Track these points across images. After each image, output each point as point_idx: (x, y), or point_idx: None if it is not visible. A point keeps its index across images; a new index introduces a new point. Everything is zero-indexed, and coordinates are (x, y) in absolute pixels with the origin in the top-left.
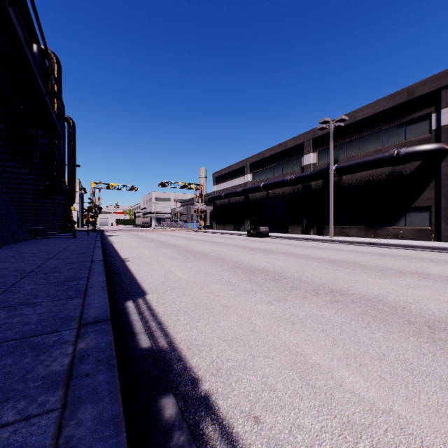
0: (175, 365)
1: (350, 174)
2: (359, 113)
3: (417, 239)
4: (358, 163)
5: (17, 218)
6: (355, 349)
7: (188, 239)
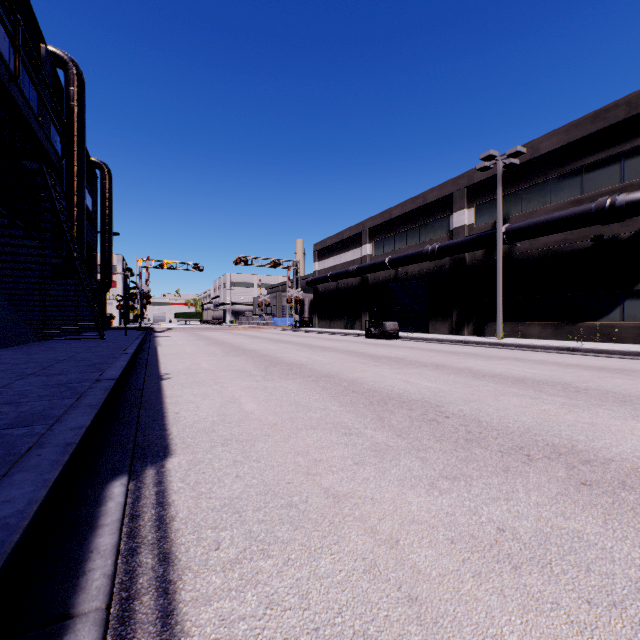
0: None
1: (528, 240)
2: (544, 142)
3: None
4: (544, 221)
5: (9, 308)
6: None
7: (275, 342)
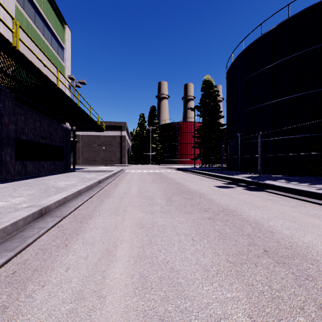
0: None
1: None
2: None
3: (71, 164)
4: None
5: None
6: None
7: None
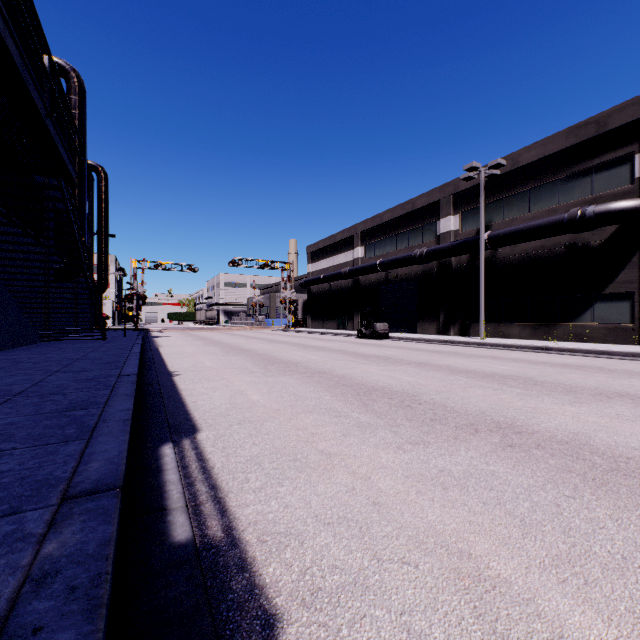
0: (233, 581)
1: (509, 246)
2: (523, 155)
3: (612, 342)
4: (523, 229)
5: (18, 310)
6: (568, 545)
7: (271, 342)
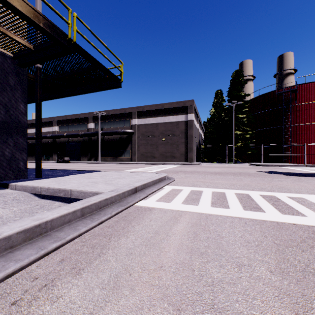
0: None
1: (108, 135)
2: (110, 111)
3: (127, 161)
4: (109, 132)
5: None
6: None
7: None
